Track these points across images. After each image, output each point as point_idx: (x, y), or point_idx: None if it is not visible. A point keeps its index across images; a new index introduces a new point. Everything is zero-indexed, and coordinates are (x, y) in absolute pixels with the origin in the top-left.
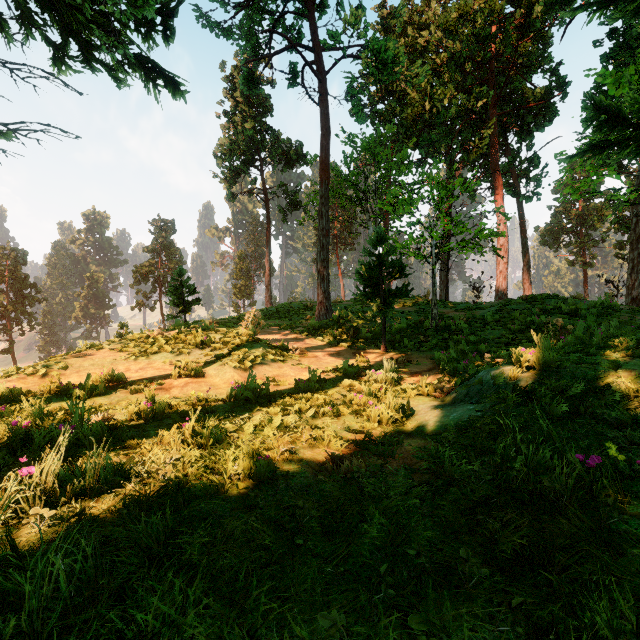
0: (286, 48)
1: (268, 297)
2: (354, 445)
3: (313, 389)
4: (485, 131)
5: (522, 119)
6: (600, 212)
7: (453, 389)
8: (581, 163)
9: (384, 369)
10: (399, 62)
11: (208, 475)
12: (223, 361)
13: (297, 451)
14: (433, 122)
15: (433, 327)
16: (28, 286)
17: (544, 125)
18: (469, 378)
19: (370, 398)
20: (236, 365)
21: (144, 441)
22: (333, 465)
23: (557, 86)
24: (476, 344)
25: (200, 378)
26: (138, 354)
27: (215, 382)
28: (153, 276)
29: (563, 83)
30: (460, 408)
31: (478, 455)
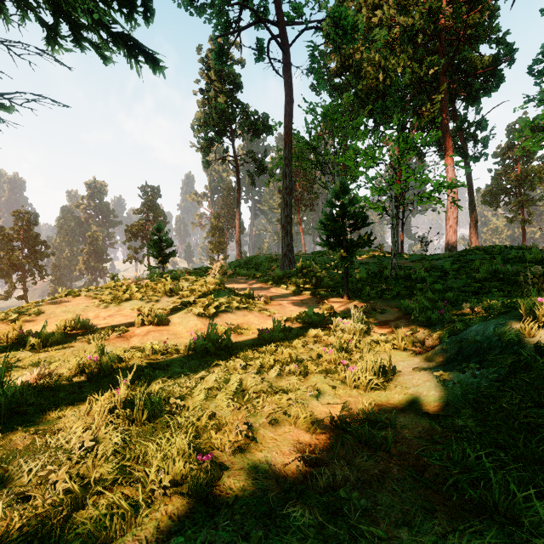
0: (253, 23)
1: (238, 251)
2: (330, 423)
3: (277, 340)
4: (436, 96)
5: (470, 86)
6: (538, 173)
7: (436, 344)
8: (542, 114)
9: (352, 319)
10: (358, 29)
11: (112, 495)
12: (188, 309)
13: (255, 432)
14: (386, 93)
15: (393, 276)
16: (39, 243)
17: (491, 91)
18: (458, 332)
19: (341, 353)
20: (200, 313)
21: (69, 410)
22: (304, 465)
23: (504, 53)
24: (442, 293)
25: (163, 326)
26: (110, 301)
27: (178, 330)
28: (142, 234)
29: (510, 50)
30: (459, 372)
31: (530, 464)
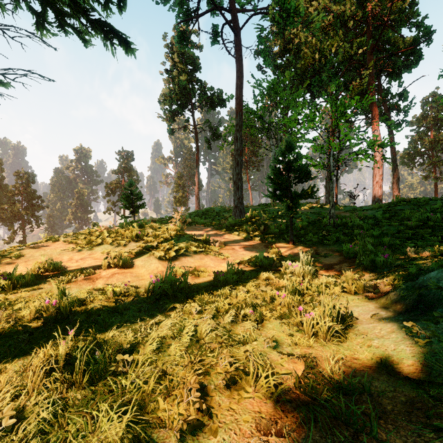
0: (209, 10)
1: (197, 204)
2: (294, 386)
3: (231, 282)
4: (365, 72)
5: (393, 63)
6: None
7: (390, 289)
8: None
9: (300, 263)
10: (299, 13)
11: None
12: (151, 253)
13: (210, 399)
14: (321, 70)
15: (331, 224)
16: (36, 198)
17: (411, 67)
18: (414, 278)
19: (295, 298)
20: (161, 256)
21: (11, 364)
22: None
23: (423, 34)
24: (379, 239)
25: (128, 269)
26: (84, 246)
27: (140, 273)
28: (119, 190)
29: (429, 32)
30: (429, 324)
31: None
